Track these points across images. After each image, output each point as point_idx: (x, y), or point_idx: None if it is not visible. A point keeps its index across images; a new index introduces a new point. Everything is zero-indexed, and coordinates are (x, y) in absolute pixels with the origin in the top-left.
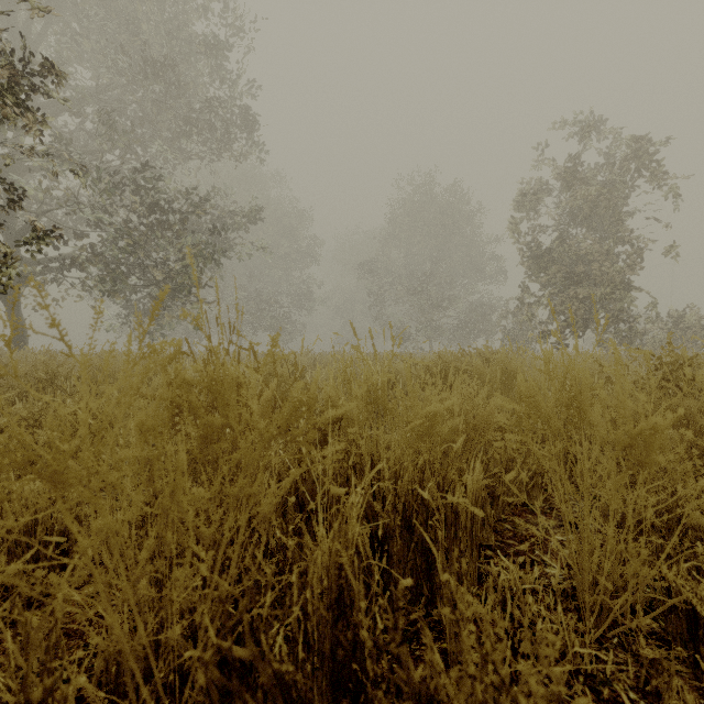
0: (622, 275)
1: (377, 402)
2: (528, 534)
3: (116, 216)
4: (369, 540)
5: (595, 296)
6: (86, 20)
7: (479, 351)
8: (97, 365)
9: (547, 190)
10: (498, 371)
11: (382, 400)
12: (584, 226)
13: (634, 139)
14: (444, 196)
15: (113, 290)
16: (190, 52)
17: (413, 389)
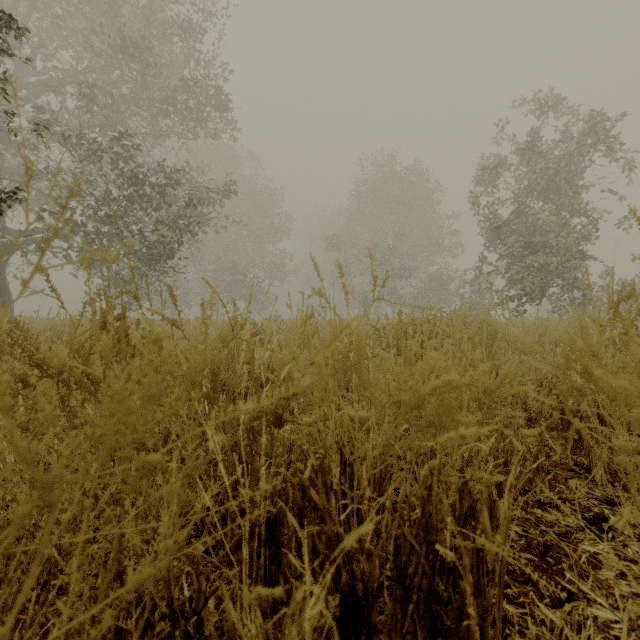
0: (576, 245)
1: (350, 369)
2: (546, 541)
3: (94, 188)
4: (337, 608)
5: (551, 265)
6: (67, 3)
7: (447, 314)
8: (53, 328)
9: (504, 166)
10: (485, 331)
11: (357, 367)
12: (540, 199)
13: (589, 114)
14: (406, 174)
15: (92, 259)
16: (167, 35)
17: (407, 350)
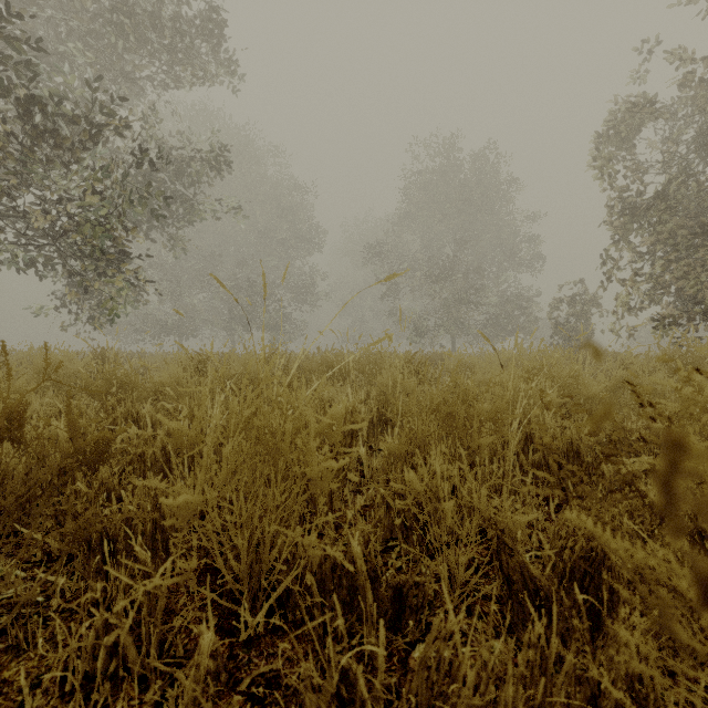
0: None
1: None
2: None
3: None
4: None
5: None
6: None
7: None
8: None
9: (649, 111)
10: None
11: None
12: None
13: None
14: (472, 164)
15: None
16: None
17: None
